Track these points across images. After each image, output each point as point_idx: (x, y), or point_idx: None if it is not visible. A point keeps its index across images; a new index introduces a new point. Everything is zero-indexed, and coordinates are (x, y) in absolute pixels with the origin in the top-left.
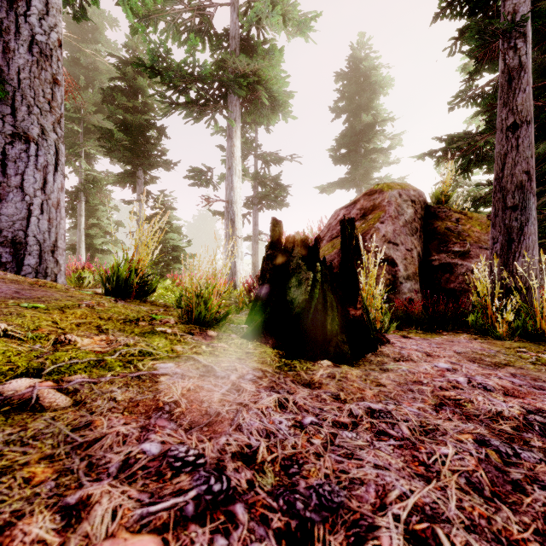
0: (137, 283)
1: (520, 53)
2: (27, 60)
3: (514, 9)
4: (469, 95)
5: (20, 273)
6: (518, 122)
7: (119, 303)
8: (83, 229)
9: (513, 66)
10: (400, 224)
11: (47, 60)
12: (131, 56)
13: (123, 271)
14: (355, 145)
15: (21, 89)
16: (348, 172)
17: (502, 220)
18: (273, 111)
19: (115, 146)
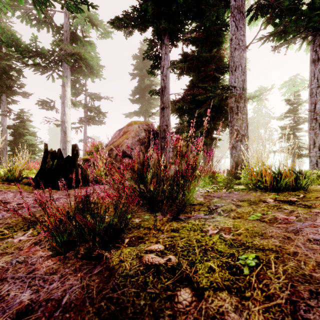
0: None
1: (165, 82)
2: None
3: (163, 65)
4: (155, 92)
5: None
6: (164, 107)
7: None
8: None
9: (163, 86)
10: (136, 140)
11: None
12: None
13: None
14: (142, 94)
15: None
16: (138, 108)
17: (160, 142)
18: (92, 73)
19: None
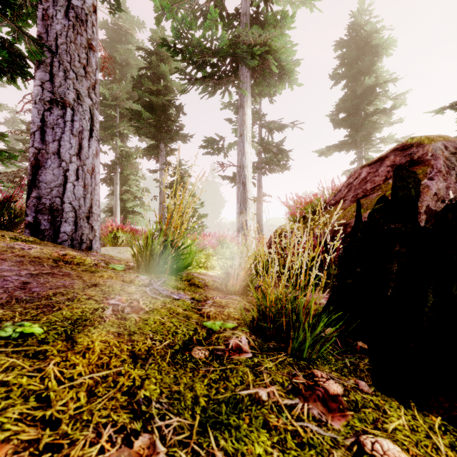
0: (172, 257)
1: None
2: (64, 26)
3: None
4: None
5: (57, 240)
6: None
7: (157, 297)
8: (118, 194)
9: None
10: (453, 180)
11: (82, 25)
12: (155, 47)
13: (157, 244)
14: (355, 108)
15: (58, 54)
16: (348, 135)
17: None
18: (280, 80)
19: (143, 124)
